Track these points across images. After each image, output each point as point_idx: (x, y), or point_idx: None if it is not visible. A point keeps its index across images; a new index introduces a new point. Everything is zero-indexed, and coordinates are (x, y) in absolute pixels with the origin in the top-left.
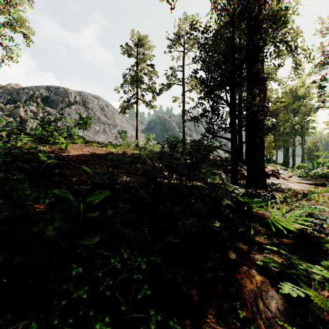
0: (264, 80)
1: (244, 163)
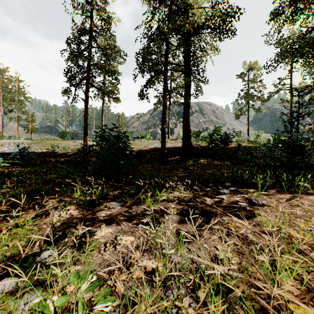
0: None
1: None
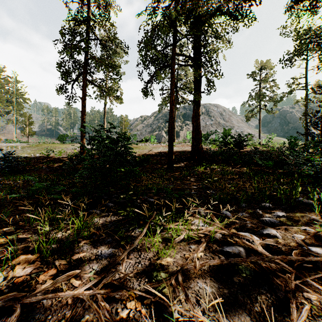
0: None
1: None
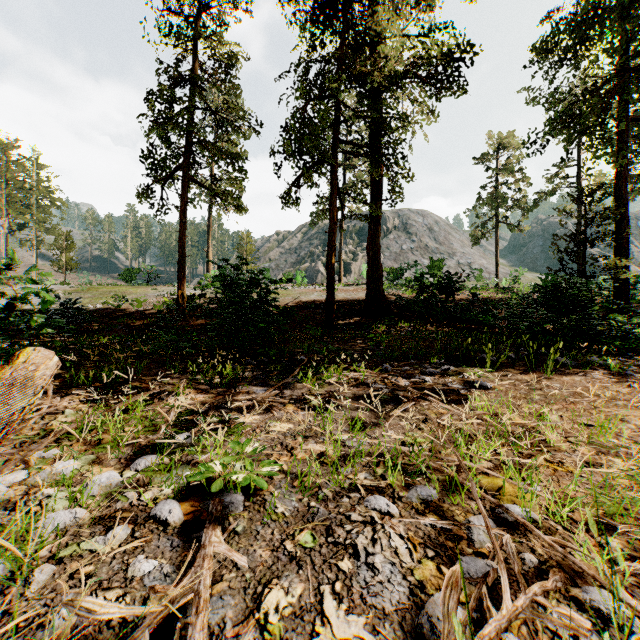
0: (627, 234)
1: None
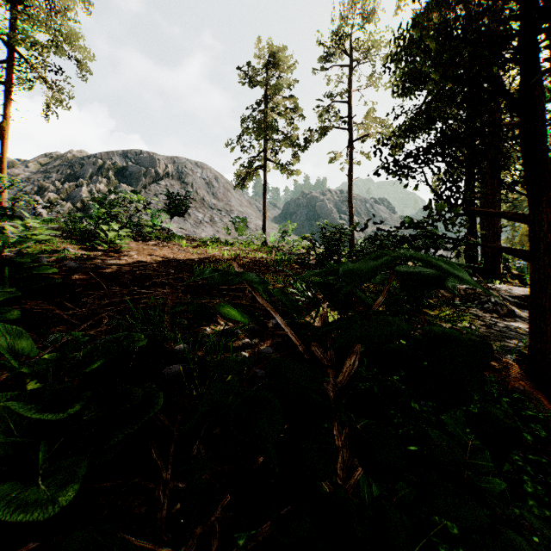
0: None
1: (482, 277)
